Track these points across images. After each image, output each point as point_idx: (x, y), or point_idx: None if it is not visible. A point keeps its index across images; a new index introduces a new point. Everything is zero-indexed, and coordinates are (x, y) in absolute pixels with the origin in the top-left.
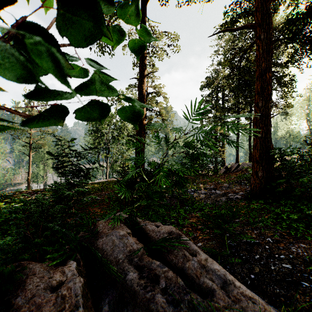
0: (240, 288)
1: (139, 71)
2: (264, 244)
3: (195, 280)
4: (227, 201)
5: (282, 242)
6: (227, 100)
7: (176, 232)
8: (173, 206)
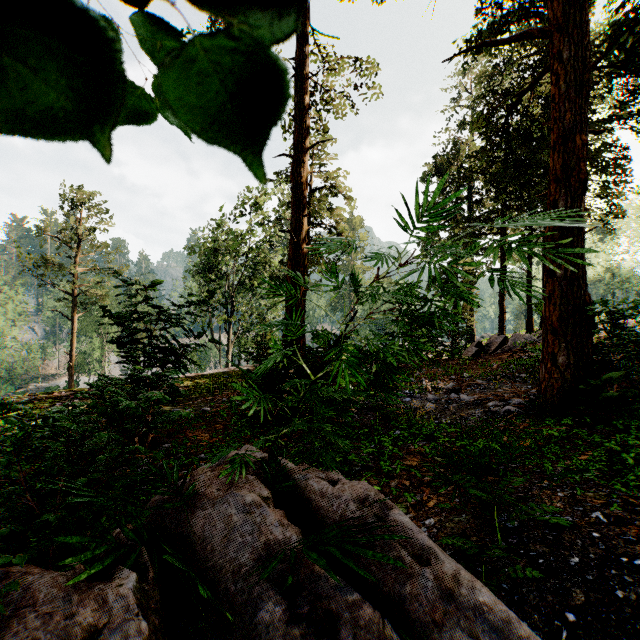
0: None
1: (294, 140)
2: (587, 527)
3: (429, 632)
4: (486, 419)
5: (632, 522)
6: (480, 202)
7: (377, 498)
8: (367, 430)
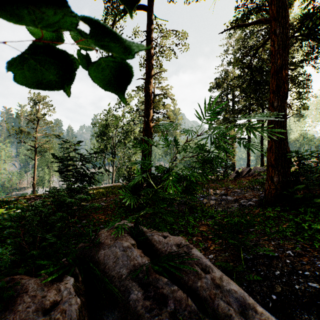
0: (263, 315)
1: (146, 71)
2: (284, 258)
3: (208, 302)
4: (239, 208)
5: (305, 255)
6: (237, 102)
7: (185, 244)
8: (181, 213)
